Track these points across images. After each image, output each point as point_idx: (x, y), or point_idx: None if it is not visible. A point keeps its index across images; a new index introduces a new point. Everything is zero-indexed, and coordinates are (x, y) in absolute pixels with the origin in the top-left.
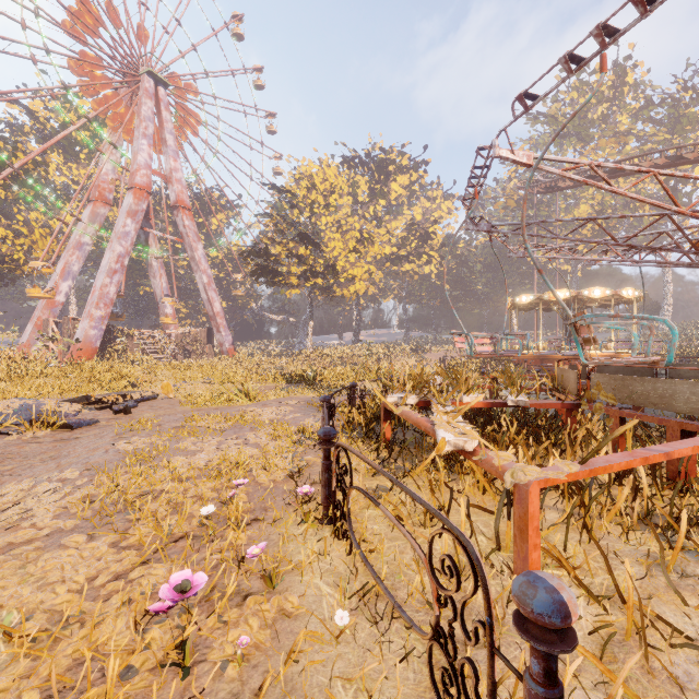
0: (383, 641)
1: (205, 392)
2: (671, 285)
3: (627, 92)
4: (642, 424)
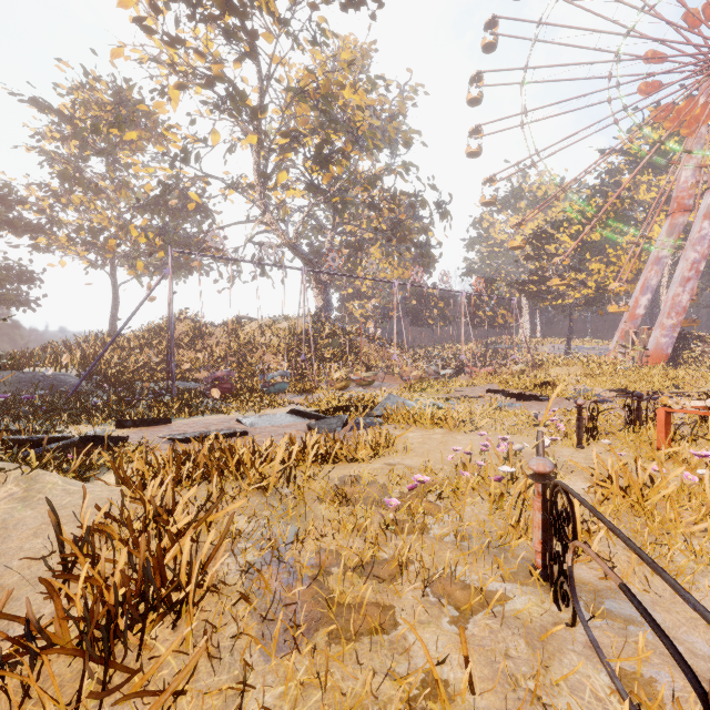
0: (595, 436)
1: None
2: None
3: None
4: None
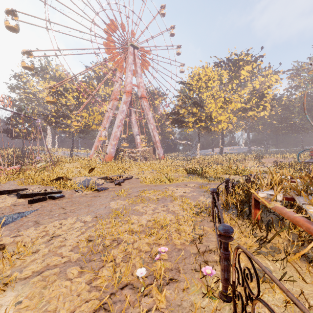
0: None
1: (151, 176)
2: None
3: None
4: None
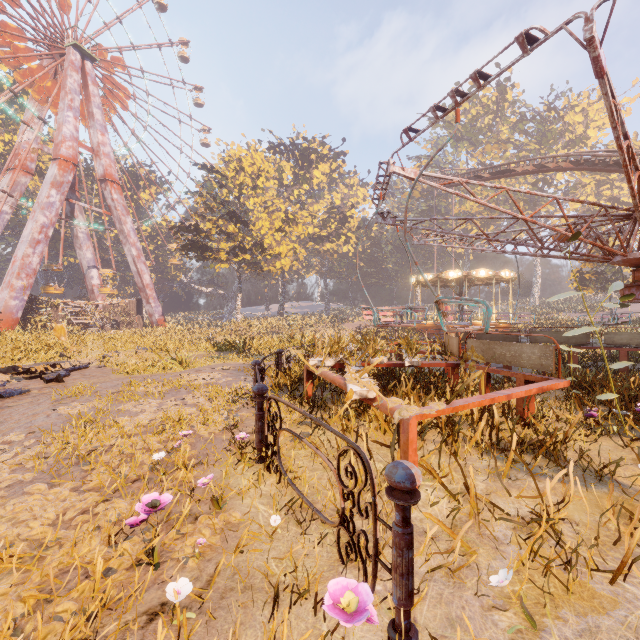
0: (305, 534)
1: (138, 361)
2: (539, 268)
3: (507, 107)
4: (508, 379)
